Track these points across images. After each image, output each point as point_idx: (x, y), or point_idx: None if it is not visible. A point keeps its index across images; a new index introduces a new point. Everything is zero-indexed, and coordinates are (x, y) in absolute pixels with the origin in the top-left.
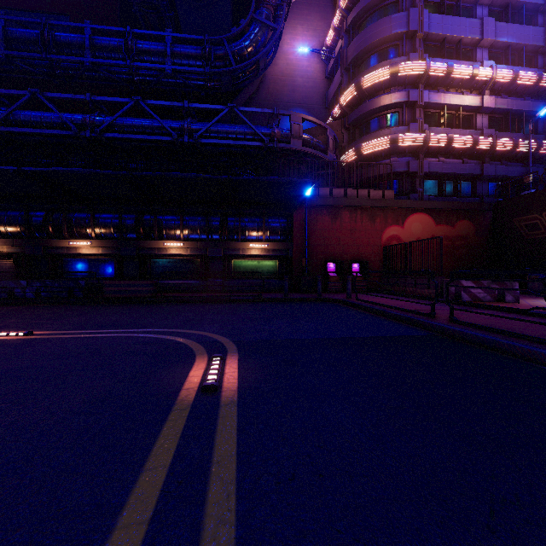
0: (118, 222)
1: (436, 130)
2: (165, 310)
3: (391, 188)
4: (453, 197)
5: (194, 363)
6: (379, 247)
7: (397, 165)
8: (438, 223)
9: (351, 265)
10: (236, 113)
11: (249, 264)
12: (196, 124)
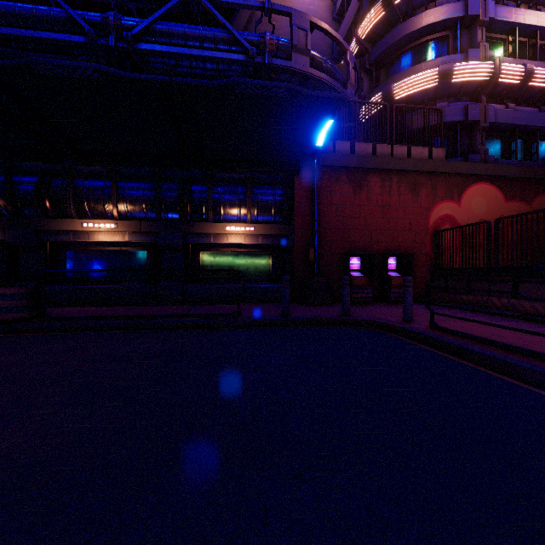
0: (5, 187)
1: (505, 60)
2: None
3: (440, 145)
4: (528, 161)
5: None
6: (424, 233)
7: (448, 111)
8: (510, 198)
9: (386, 260)
10: (200, 1)
11: (226, 258)
12: (131, 18)
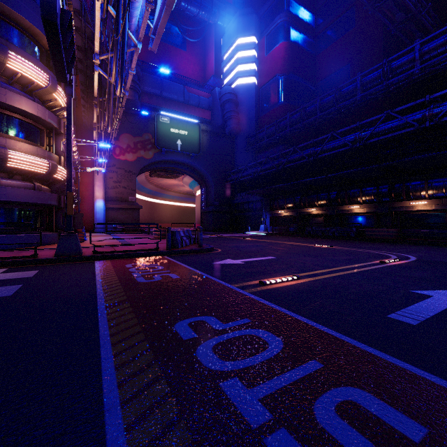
0: (376, 192)
1: None
2: (398, 247)
3: None
4: None
5: (386, 259)
6: None
7: None
8: None
9: None
10: None
11: None
12: (437, 109)
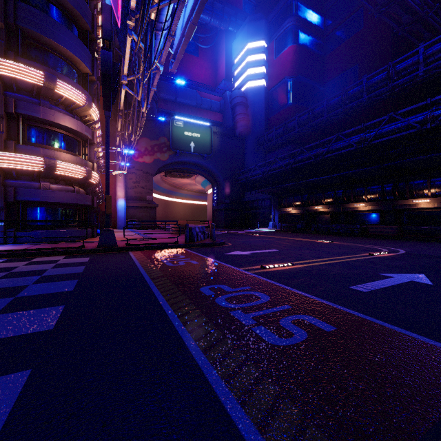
0: (380, 190)
1: None
2: (396, 242)
3: None
4: None
5: (376, 252)
6: None
7: None
8: None
9: None
10: None
11: None
12: (438, 111)
